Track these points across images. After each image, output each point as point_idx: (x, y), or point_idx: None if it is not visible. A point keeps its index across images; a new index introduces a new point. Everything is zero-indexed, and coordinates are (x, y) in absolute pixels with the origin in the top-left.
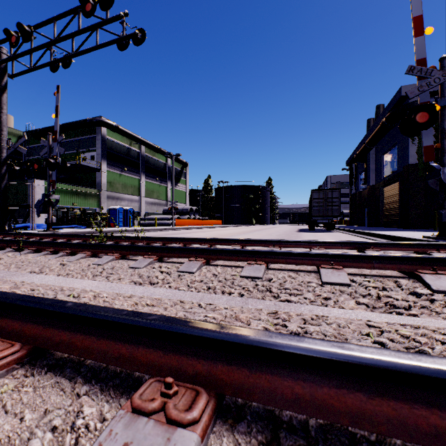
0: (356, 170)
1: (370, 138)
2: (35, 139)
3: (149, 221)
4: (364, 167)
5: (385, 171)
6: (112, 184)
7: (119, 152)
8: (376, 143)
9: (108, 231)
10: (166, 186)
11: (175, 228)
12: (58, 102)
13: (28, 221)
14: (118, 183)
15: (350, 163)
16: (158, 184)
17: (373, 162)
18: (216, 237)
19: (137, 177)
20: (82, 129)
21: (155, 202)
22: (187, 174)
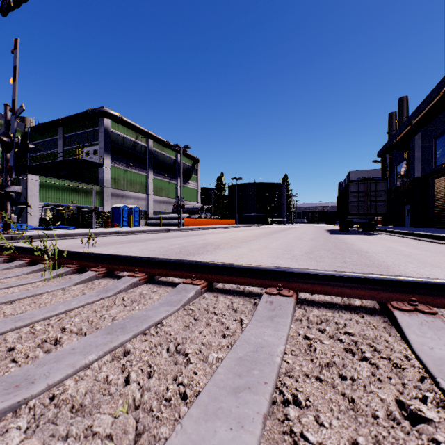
0: (391, 161)
1: (420, 117)
2: (39, 135)
3: (157, 220)
4: (404, 157)
5: (437, 158)
6: (116, 180)
7: (124, 147)
8: (428, 123)
9: (93, 232)
10: (175, 183)
11: (182, 229)
12: (16, 61)
13: (21, 221)
14: (123, 180)
15: (384, 153)
16: (167, 181)
17: (419, 149)
18: (227, 243)
19: (144, 173)
20: (85, 121)
21: (163, 200)
22: (198, 171)
